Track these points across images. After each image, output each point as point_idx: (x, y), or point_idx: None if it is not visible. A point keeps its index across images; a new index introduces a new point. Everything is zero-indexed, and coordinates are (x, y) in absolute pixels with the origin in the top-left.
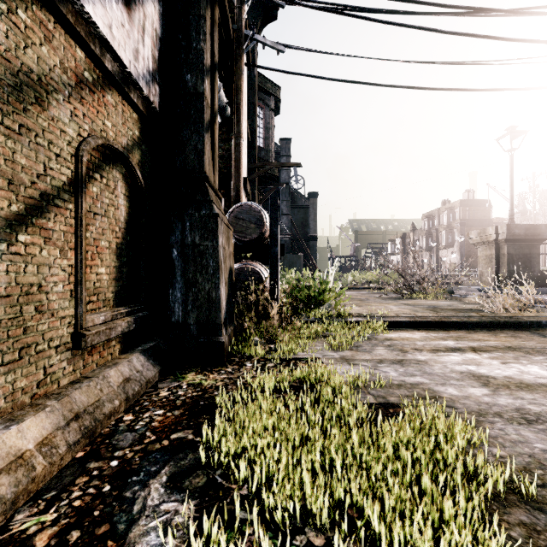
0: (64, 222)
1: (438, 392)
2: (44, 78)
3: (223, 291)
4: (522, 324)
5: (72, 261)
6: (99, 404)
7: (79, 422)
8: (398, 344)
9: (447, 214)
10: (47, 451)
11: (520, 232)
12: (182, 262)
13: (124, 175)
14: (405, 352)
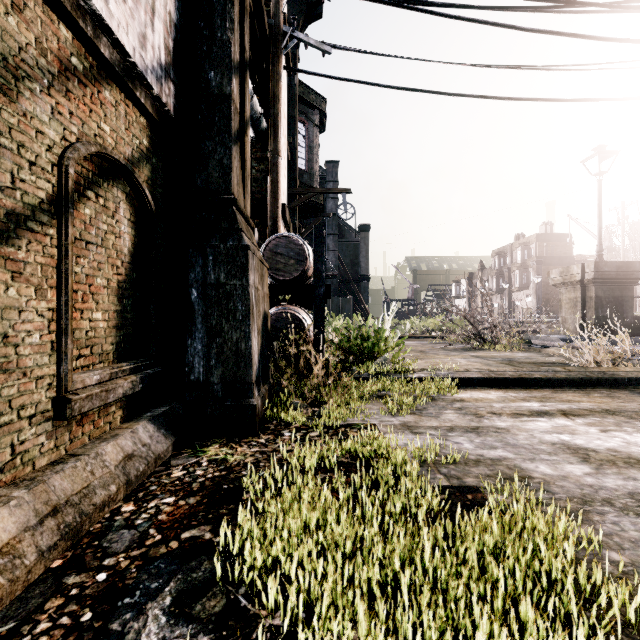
0: (42, 252)
1: (527, 471)
2: (12, 59)
3: (255, 341)
4: (619, 381)
5: (53, 303)
6: (88, 492)
7: (58, 518)
8: (471, 406)
9: (521, 251)
10: (7, 563)
11: (610, 271)
12: (203, 306)
13: (128, 195)
14: (480, 417)
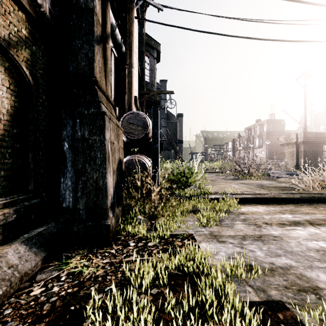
0: None
1: (313, 280)
2: None
3: (110, 179)
4: None
5: None
6: None
7: None
8: (250, 218)
9: (259, 128)
10: None
11: (311, 137)
12: (72, 154)
13: (7, 69)
14: (259, 227)
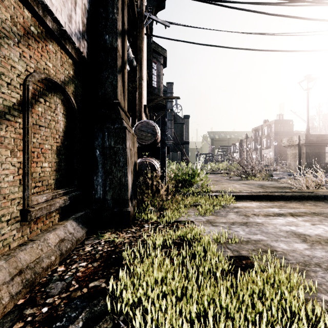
0: (14, 131)
1: (274, 247)
2: None
3: (130, 177)
4: (319, 197)
5: (20, 159)
6: (39, 260)
7: (22, 276)
8: (243, 210)
9: (267, 128)
10: None
11: (313, 139)
12: (102, 159)
13: (62, 100)
14: (248, 217)
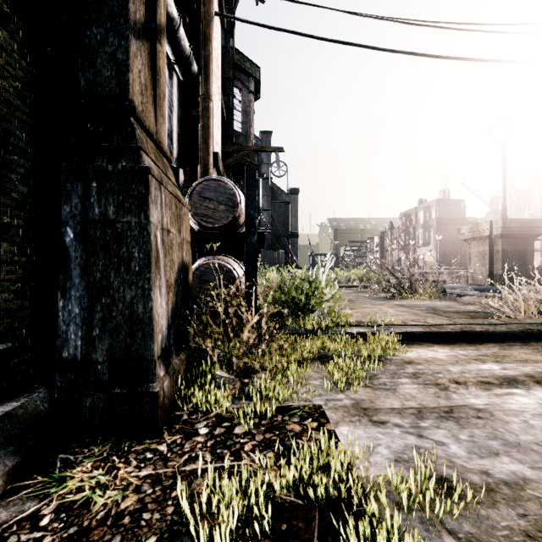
0: None
1: None
2: None
3: (161, 300)
4: None
5: None
6: None
7: None
8: (426, 371)
9: (424, 213)
10: None
11: (515, 227)
12: (83, 252)
13: None
14: (445, 389)
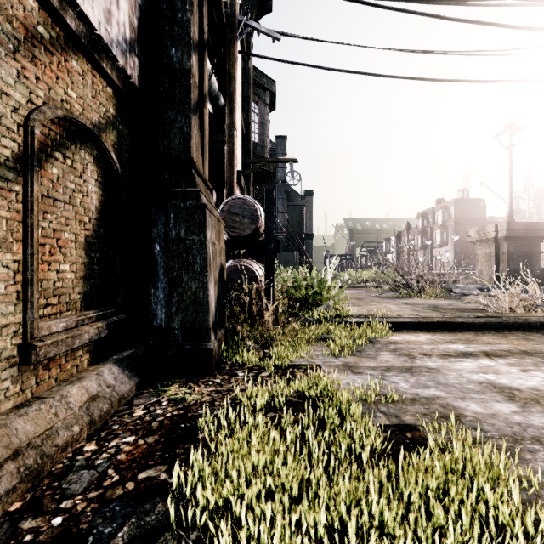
0: (7, 207)
1: (460, 409)
2: None
3: (212, 290)
4: (532, 325)
5: (19, 255)
6: (51, 433)
7: (19, 461)
8: (404, 348)
9: (442, 213)
10: None
11: (520, 230)
12: (165, 259)
13: (95, 158)
14: (413, 358)
